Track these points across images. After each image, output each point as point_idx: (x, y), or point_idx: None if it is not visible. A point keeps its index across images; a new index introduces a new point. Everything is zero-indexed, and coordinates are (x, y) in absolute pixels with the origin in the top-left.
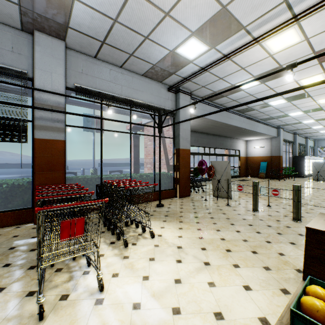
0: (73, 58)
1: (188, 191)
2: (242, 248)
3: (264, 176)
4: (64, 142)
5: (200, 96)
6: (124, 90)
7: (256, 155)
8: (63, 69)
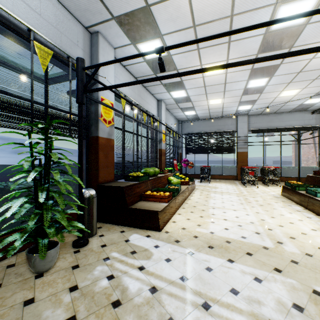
0: (250, 118)
1: None
2: None
3: None
4: (247, 152)
5: None
6: (276, 123)
7: None
8: (246, 125)
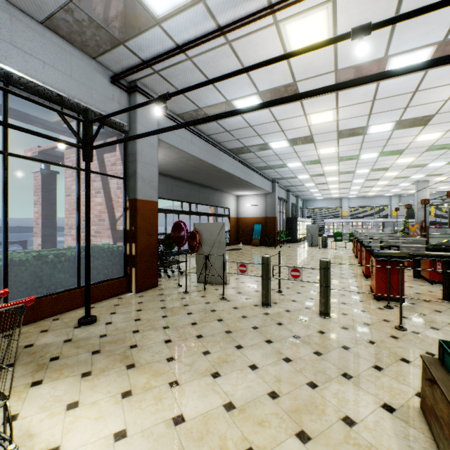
0: None
1: (155, 277)
2: (276, 430)
3: (259, 243)
4: None
5: (176, 112)
6: None
7: (249, 216)
8: None
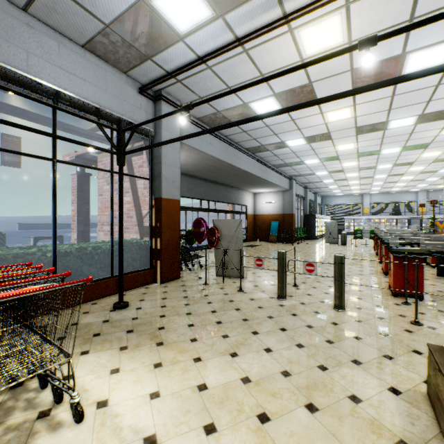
0: None
1: (177, 270)
2: (287, 401)
3: (276, 240)
4: None
5: (196, 116)
6: (36, 63)
7: (266, 213)
8: None
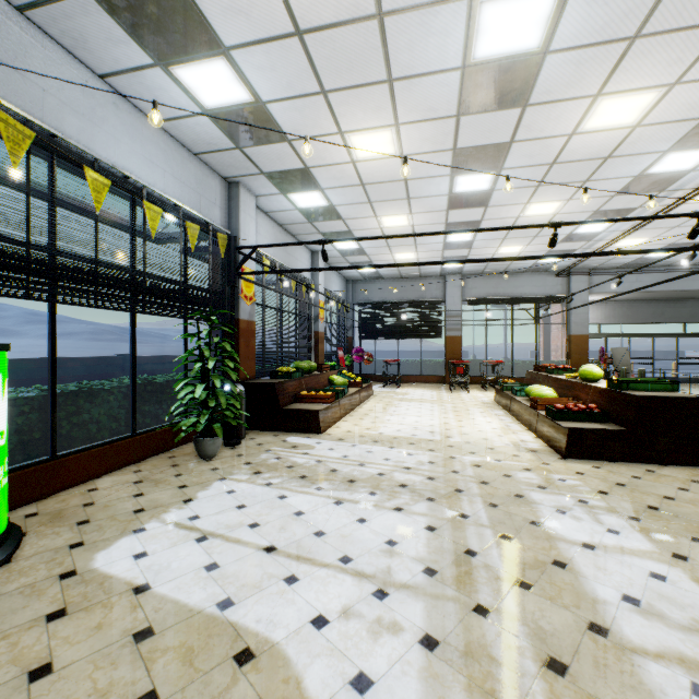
0: (466, 280)
1: None
2: None
3: None
4: (460, 337)
5: (612, 268)
6: (505, 290)
7: None
8: (460, 292)
